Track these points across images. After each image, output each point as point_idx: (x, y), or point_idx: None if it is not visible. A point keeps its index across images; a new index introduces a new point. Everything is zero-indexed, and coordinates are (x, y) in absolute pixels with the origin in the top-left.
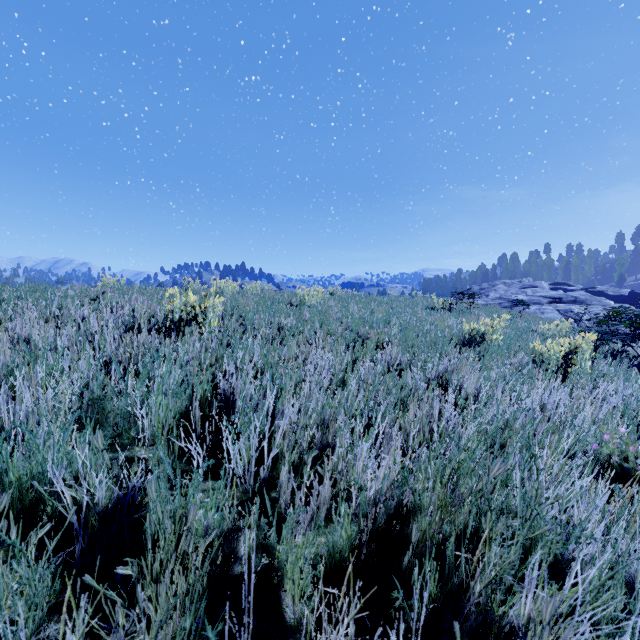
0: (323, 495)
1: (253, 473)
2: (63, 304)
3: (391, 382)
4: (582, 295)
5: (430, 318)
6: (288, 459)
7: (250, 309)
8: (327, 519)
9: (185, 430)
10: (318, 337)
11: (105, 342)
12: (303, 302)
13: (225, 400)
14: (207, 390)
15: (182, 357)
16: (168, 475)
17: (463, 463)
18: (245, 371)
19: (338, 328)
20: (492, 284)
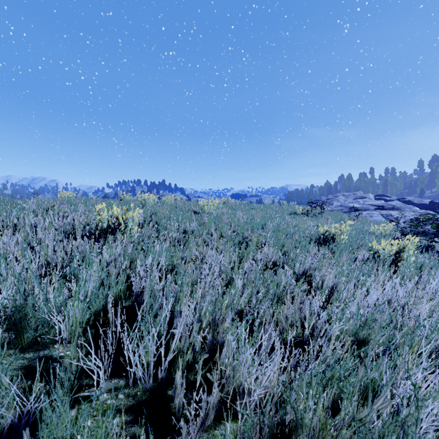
0: (212, 402)
1: (152, 374)
2: (21, 214)
3: (269, 280)
4: (398, 204)
5: (294, 222)
6: (183, 359)
7: (164, 216)
8: (216, 419)
9: (101, 325)
10: (213, 239)
11: (47, 246)
12: (203, 210)
13: (136, 298)
14: (122, 289)
15: (103, 261)
16: (70, 388)
17: (344, 389)
18: (152, 274)
19: (228, 231)
20: (335, 196)
